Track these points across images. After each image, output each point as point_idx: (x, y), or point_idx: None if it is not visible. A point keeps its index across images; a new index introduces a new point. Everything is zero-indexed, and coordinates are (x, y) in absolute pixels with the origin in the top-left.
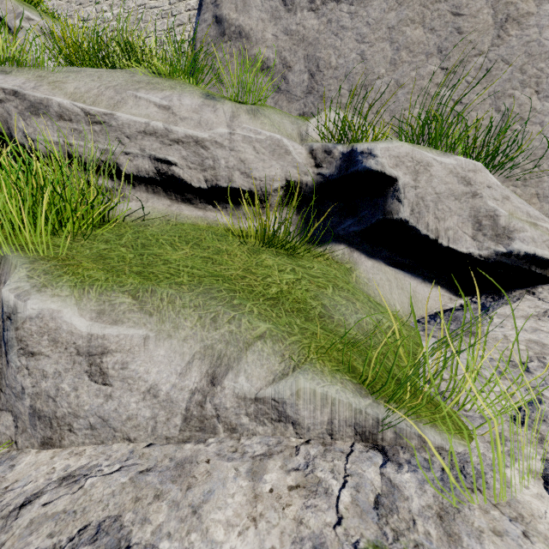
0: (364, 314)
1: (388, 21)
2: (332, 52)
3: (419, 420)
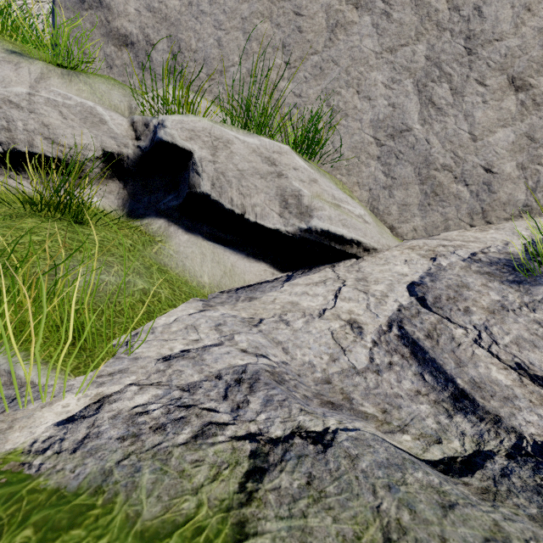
0: (114, 276)
1: (241, 12)
2: (192, 35)
3: (27, 359)
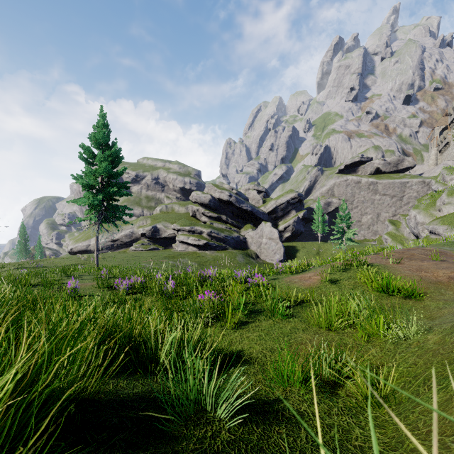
0: None
1: None
2: None
3: None
